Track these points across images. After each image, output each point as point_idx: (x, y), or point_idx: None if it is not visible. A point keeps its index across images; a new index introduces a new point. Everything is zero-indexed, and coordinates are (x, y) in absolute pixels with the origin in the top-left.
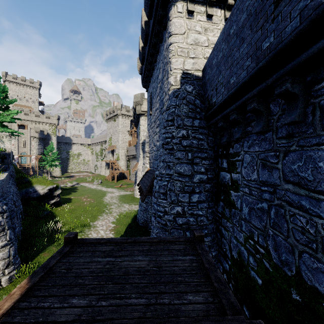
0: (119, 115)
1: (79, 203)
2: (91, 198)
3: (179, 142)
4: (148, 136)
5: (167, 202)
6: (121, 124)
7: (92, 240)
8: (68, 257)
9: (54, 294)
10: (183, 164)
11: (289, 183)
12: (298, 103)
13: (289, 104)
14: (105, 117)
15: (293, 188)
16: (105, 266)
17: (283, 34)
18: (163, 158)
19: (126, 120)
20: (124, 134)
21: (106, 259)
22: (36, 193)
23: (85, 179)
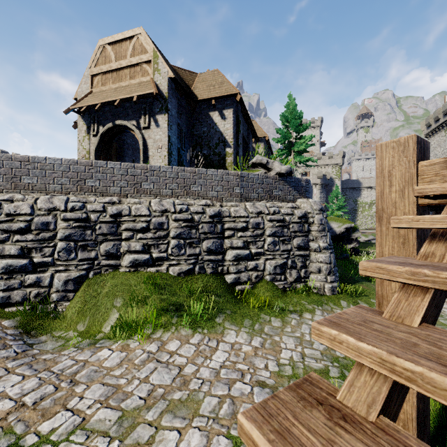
0: None
1: None
2: None
3: None
4: None
5: None
6: None
7: None
8: None
9: None
10: None
11: None
12: None
13: None
14: (422, 130)
15: None
16: None
17: None
18: None
19: None
20: None
21: None
22: (331, 231)
23: None
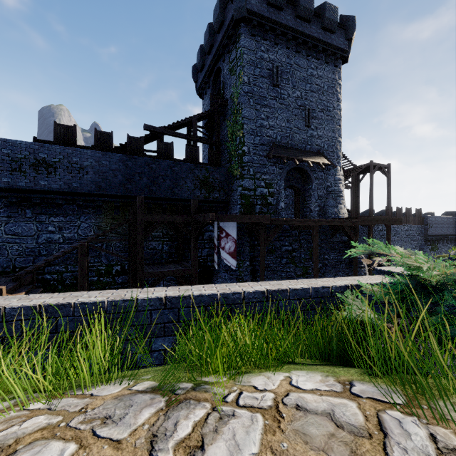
0: None
1: None
2: None
3: None
4: None
5: None
6: None
7: None
8: None
9: None
10: None
11: (9, 235)
12: (17, 207)
13: (12, 205)
14: None
15: (12, 236)
16: None
17: (17, 184)
18: None
19: None
20: None
21: None
22: None
23: None
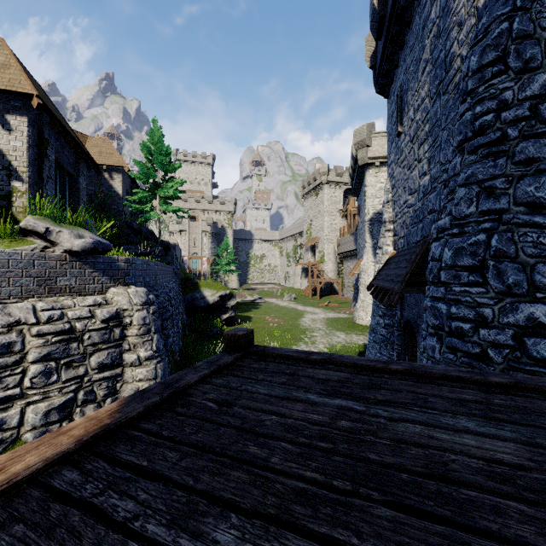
0: (324, 184)
1: (262, 323)
2: (280, 319)
3: (530, 113)
4: (390, 189)
5: (489, 292)
6: (327, 199)
7: (288, 351)
8: (229, 376)
9: (165, 472)
10: (545, 174)
11: None
12: None
13: None
14: (300, 191)
15: None
16: (334, 421)
17: None
18: (465, 174)
19: (337, 191)
20: (332, 216)
21: (332, 401)
22: (204, 301)
23: (271, 293)
